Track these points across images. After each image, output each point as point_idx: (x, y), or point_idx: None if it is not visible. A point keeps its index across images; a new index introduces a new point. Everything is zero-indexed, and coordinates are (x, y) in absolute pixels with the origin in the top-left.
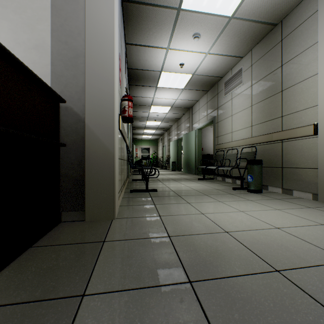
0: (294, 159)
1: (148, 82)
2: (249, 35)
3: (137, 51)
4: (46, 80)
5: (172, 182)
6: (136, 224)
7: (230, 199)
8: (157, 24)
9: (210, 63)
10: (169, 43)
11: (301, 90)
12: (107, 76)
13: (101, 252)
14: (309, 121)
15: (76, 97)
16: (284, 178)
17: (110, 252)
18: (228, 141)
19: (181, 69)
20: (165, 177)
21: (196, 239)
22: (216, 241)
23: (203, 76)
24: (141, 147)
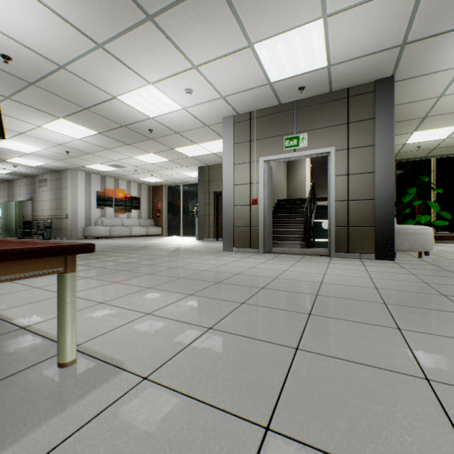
0: (64, 226)
1: None
2: (47, 170)
3: None
4: None
5: None
6: None
7: None
8: None
9: (27, 171)
10: None
11: (65, 201)
12: None
13: None
14: (67, 213)
15: None
16: (62, 233)
17: None
18: (41, 215)
19: (4, 169)
20: None
21: None
22: None
23: (22, 173)
24: None
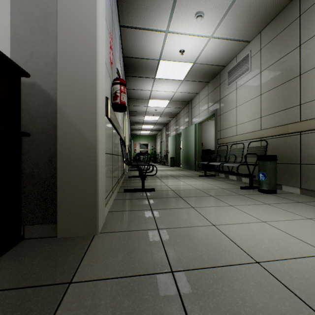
0: None
1: (145, 73)
2: (259, 13)
3: (133, 35)
4: (4, 47)
5: (172, 179)
6: (125, 244)
7: (242, 202)
8: (155, 0)
9: (213, 49)
10: (169, 25)
11: None
12: (86, 42)
13: (56, 314)
14: None
15: (46, 71)
16: (303, 177)
17: (71, 314)
18: (232, 135)
19: (182, 56)
20: (163, 173)
21: (215, 278)
22: (249, 285)
23: (204, 65)
24: (139, 142)
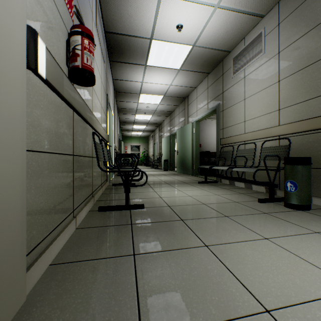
0: None
1: (134, 58)
2: None
3: None
4: None
5: (167, 188)
6: None
7: (278, 230)
8: None
9: (218, 26)
10: None
11: None
12: None
13: None
14: None
15: None
16: None
17: None
18: (239, 133)
19: (179, 35)
20: (156, 179)
21: None
22: None
23: (205, 49)
24: (131, 144)
